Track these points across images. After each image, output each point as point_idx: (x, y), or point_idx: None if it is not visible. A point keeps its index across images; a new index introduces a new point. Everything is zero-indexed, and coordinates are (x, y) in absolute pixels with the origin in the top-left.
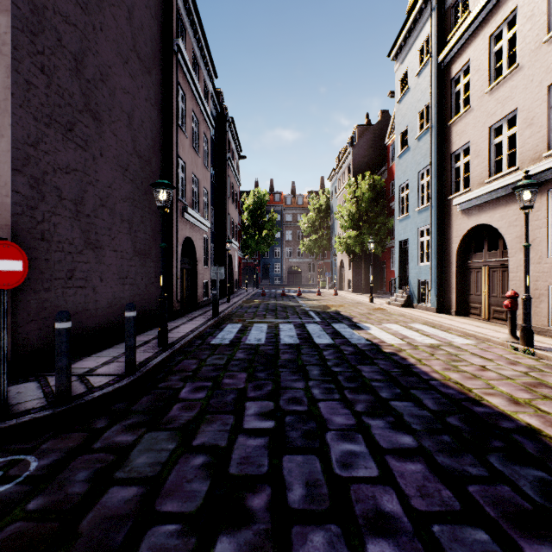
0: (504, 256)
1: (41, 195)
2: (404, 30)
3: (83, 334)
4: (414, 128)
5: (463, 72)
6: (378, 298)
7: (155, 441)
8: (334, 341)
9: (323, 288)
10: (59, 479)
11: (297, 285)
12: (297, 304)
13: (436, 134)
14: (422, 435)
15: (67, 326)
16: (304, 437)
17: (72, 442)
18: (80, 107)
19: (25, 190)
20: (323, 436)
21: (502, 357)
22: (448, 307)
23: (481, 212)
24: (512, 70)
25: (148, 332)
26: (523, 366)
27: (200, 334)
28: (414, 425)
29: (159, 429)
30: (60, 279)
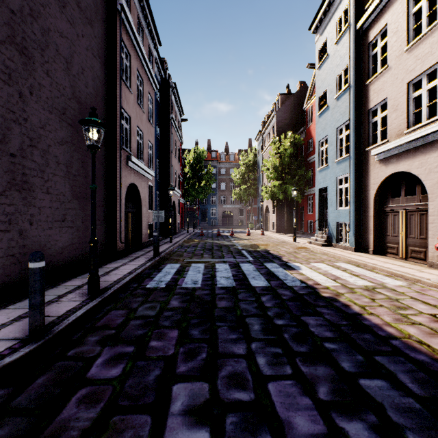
0: (423, 201)
1: None
2: (324, 5)
3: (5, 281)
4: (333, 90)
5: (380, 36)
6: (299, 238)
7: None
8: (269, 283)
9: (251, 229)
10: None
11: (230, 226)
12: (230, 244)
13: (355, 92)
14: None
15: None
16: None
17: None
18: (1, 37)
19: None
20: None
21: None
22: (366, 246)
23: (400, 161)
24: (433, 26)
25: (86, 274)
26: None
27: (138, 275)
28: (411, 434)
29: None
30: None
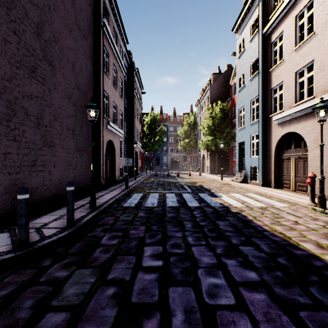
0: (305, 152)
1: (14, 112)
2: (242, 14)
3: (42, 200)
4: (248, 74)
5: (279, 39)
6: (225, 177)
7: (82, 276)
8: (200, 204)
9: (192, 171)
10: (12, 307)
11: (177, 169)
12: (176, 181)
13: (262, 77)
14: (262, 271)
15: (25, 197)
16: (183, 273)
17: (25, 276)
18: (40, 57)
19: (2, 108)
20: (195, 272)
21: (307, 215)
22: (270, 183)
23: (290, 124)
24: (310, 36)
25: (84, 199)
26: (321, 221)
27: (117, 200)
28: (256, 264)
29: (86, 267)
30: (27, 166)
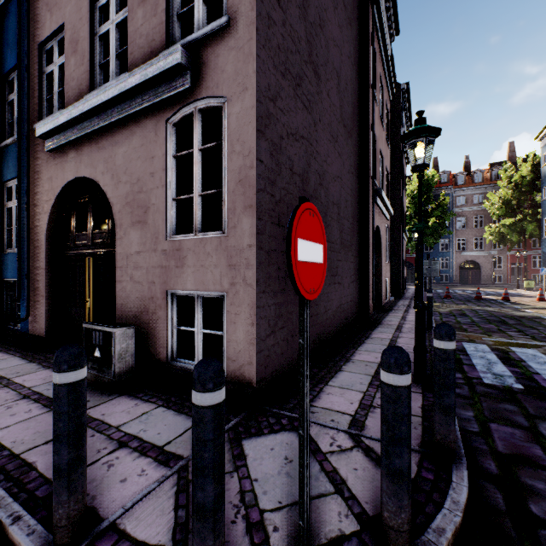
0: None
1: (278, 167)
2: None
3: None
4: None
5: None
6: None
7: None
8: None
9: (530, 290)
10: None
11: (474, 284)
12: (528, 315)
13: None
14: None
15: (407, 381)
16: None
17: None
18: (305, 57)
19: (266, 159)
20: None
21: None
22: None
23: None
24: None
25: (364, 346)
26: None
27: None
28: None
29: None
30: None
